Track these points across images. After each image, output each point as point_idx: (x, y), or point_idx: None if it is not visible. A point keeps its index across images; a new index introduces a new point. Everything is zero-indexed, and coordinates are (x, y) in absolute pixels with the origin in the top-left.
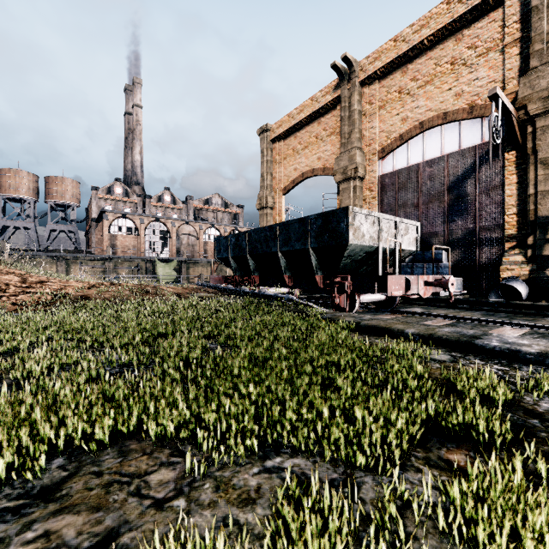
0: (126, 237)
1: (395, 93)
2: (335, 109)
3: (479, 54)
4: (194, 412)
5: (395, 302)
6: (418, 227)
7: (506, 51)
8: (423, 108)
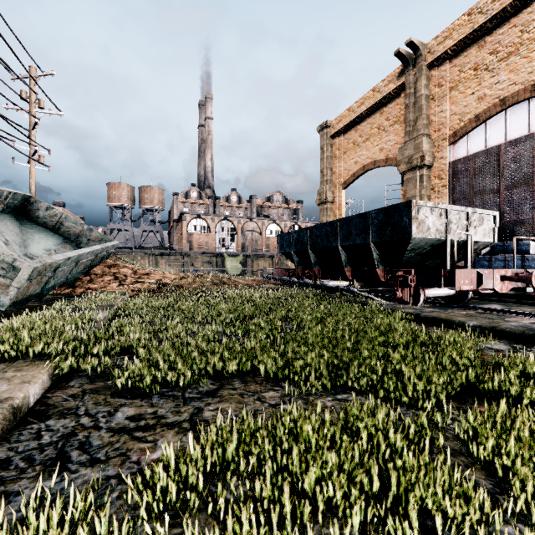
0: (200, 234)
1: (470, 71)
2: (399, 97)
3: None
4: (285, 363)
5: (466, 297)
6: (495, 217)
7: None
8: (505, 83)
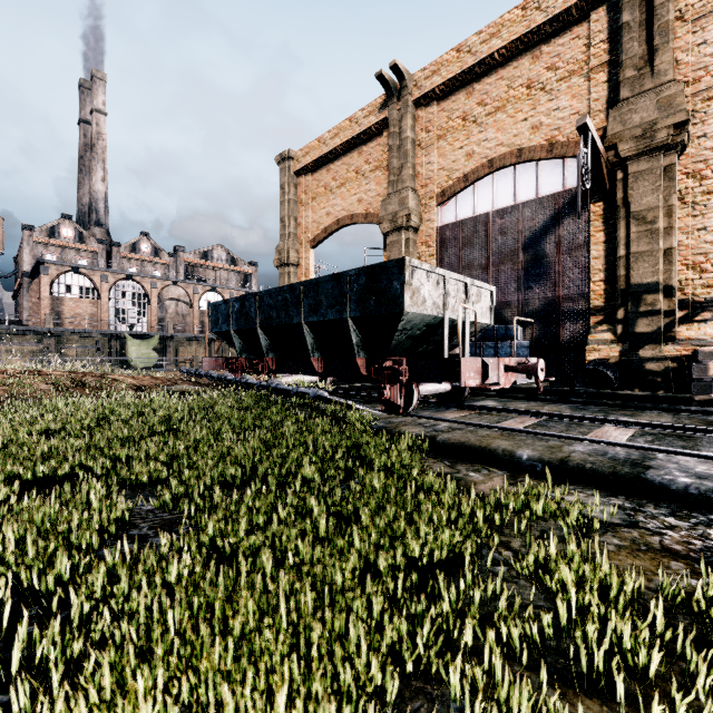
0: (79, 301)
1: (459, 120)
2: (382, 135)
3: (561, 78)
4: None
5: (463, 394)
6: (492, 293)
7: (592, 77)
8: (493, 142)
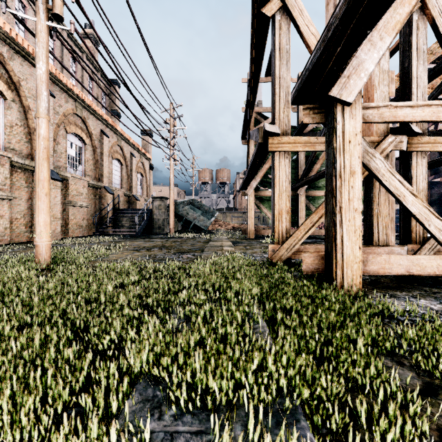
0: None
1: None
2: None
3: None
4: None
5: None
6: None
7: None
8: None
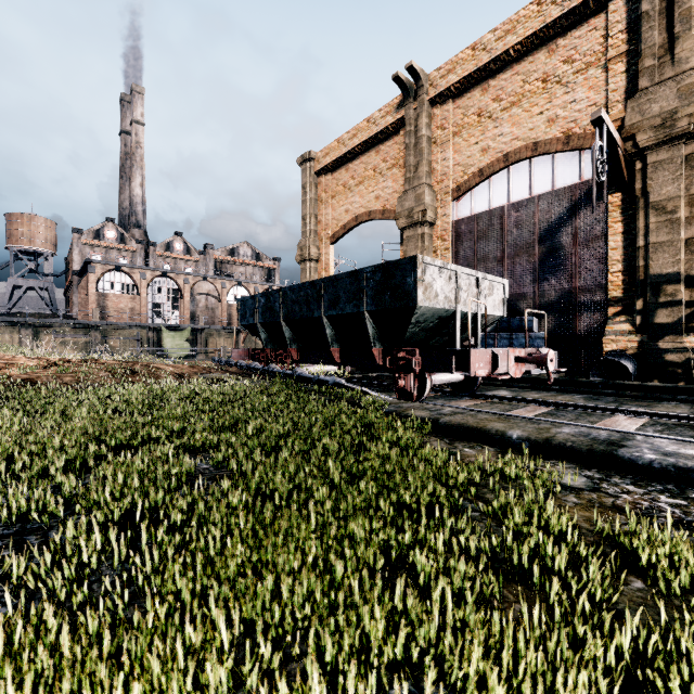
0: (121, 296)
1: (474, 117)
2: (398, 134)
3: (577, 70)
4: None
5: (476, 383)
6: (505, 286)
7: (610, 68)
8: (508, 136)
